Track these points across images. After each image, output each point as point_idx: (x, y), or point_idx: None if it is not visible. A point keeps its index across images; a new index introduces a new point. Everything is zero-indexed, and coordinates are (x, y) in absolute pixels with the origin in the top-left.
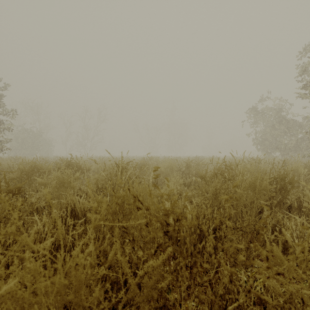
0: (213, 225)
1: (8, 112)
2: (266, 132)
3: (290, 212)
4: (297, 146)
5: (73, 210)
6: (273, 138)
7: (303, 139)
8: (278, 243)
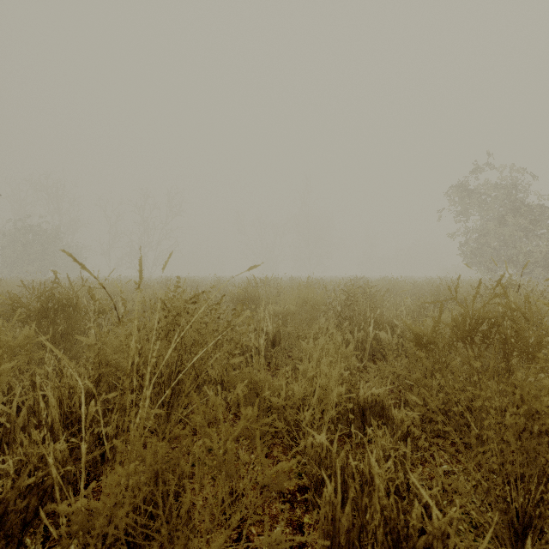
0: None
1: None
2: (486, 232)
3: None
4: (548, 257)
5: None
6: (500, 243)
7: None
8: None
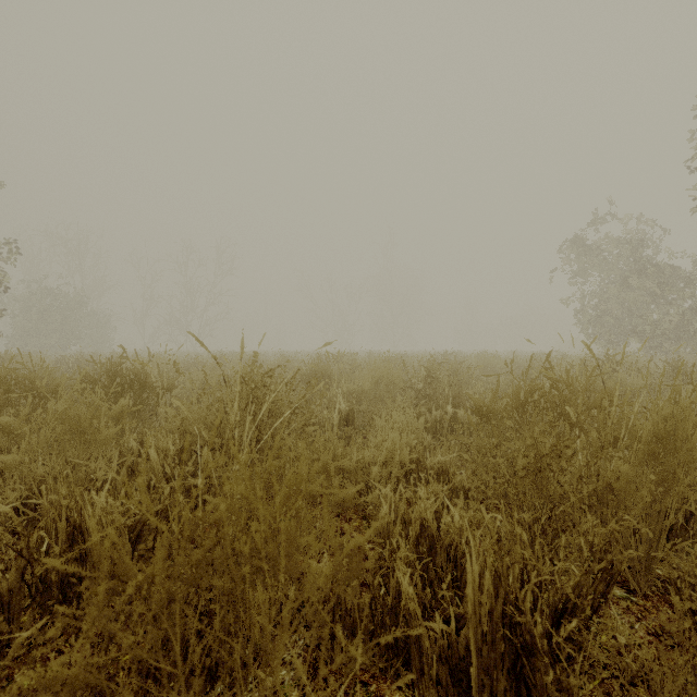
0: (573, 625)
1: None
2: (606, 296)
3: None
4: (681, 328)
5: (78, 532)
6: (624, 310)
7: None
8: None
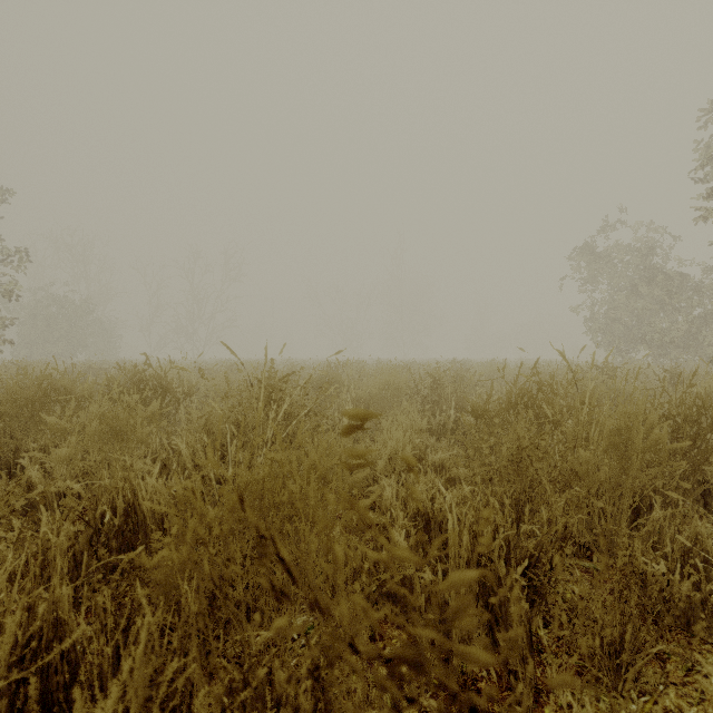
0: (525, 563)
1: (9, 256)
2: (616, 304)
3: (708, 506)
4: (690, 336)
5: (132, 509)
6: (633, 318)
7: (706, 319)
8: (704, 606)
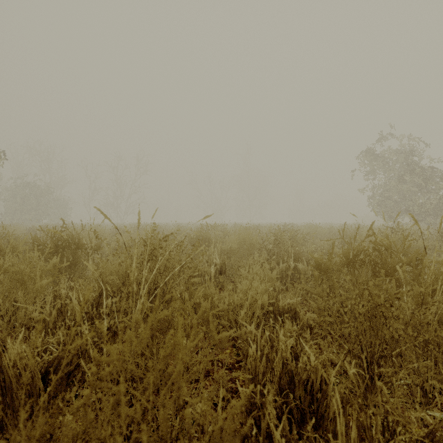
0: None
1: None
2: (388, 187)
3: None
4: (437, 208)
5: None
6: (400, 196)
7: None
8: None
